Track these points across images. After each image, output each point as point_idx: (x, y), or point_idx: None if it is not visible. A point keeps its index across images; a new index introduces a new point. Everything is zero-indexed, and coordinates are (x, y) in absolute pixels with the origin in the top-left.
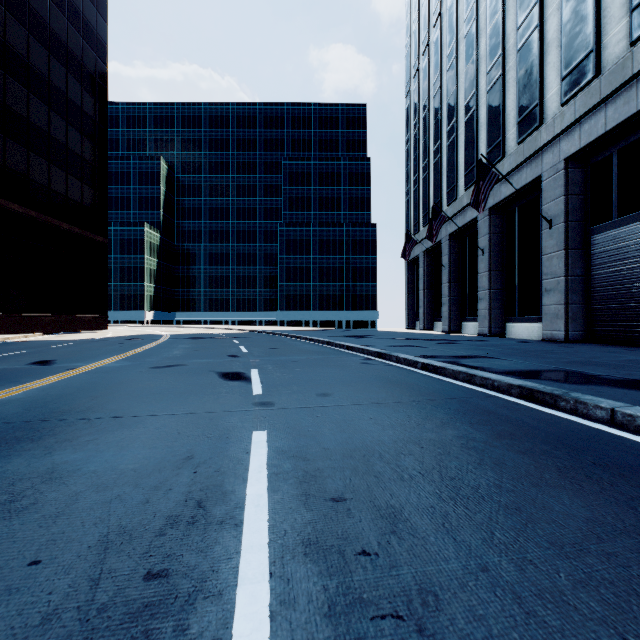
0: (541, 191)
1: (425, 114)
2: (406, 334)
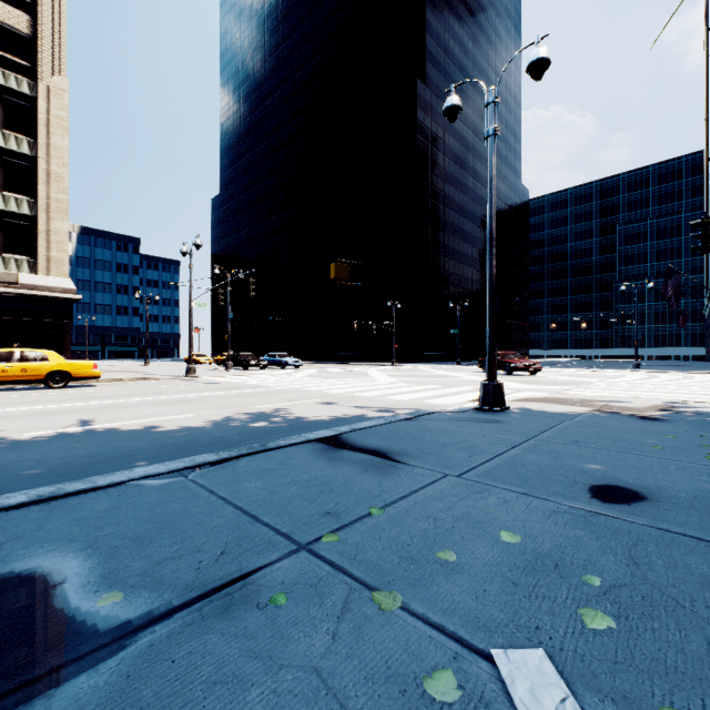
0: None
1: None
2: None
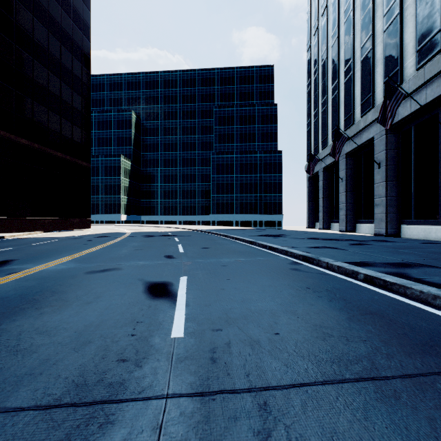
0: (440, 109)
1: (324, 61)
2: (312, 233)
